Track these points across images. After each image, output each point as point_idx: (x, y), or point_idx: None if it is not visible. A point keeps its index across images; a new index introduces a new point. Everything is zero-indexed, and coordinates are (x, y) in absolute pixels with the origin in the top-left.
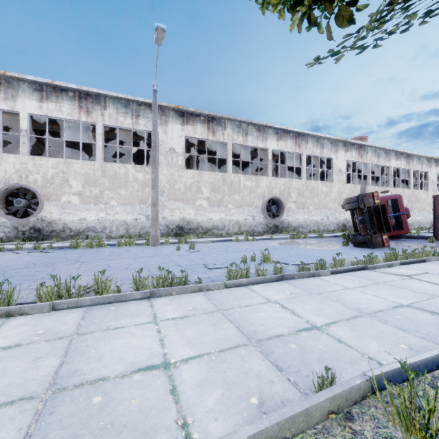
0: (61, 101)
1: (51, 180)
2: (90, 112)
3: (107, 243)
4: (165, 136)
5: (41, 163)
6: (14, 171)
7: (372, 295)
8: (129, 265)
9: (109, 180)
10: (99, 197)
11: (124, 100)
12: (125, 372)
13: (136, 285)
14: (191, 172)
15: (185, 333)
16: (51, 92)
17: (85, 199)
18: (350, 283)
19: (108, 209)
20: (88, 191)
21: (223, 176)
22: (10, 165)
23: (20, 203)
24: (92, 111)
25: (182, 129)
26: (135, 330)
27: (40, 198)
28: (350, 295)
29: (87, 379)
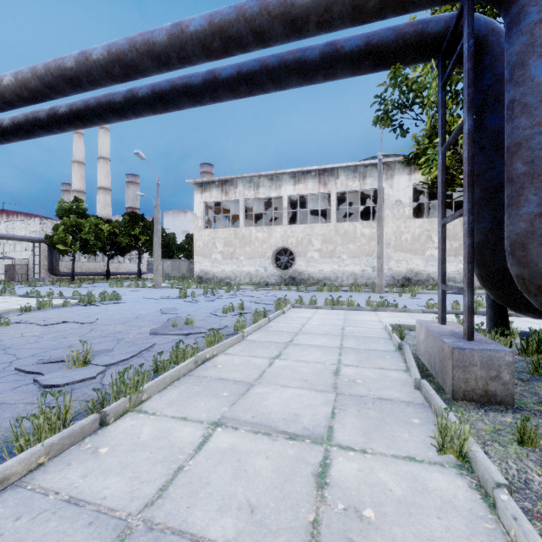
0: (307, 181)
1: (300, 242)
2: (326, 184)
3: (341, 289)
4: (391, 190)
5: (295, 230)
6: (280, 237)
7: (541, 325)
8: (361, 301)
9: (340, 238)
10: (332, 252)
11: (352, 166)
12: (366, 320)
13: (367, 304)
14: (420, 221)
15: (390, 319)
16: (300, 176)
17: (323, 255)
18: (539, 321)
19: (339, 262)
20: (325, 247)
21: (461, 221)
22: (278, 233)
23: (284, 259)
24: (328, 183)
25: (409, 179)
26: (368, 316)
27: (295, 255)
28: (519, 324)
29: (354, 320)
